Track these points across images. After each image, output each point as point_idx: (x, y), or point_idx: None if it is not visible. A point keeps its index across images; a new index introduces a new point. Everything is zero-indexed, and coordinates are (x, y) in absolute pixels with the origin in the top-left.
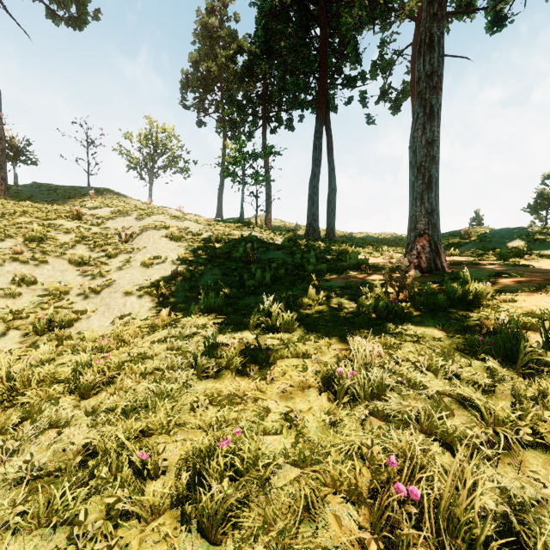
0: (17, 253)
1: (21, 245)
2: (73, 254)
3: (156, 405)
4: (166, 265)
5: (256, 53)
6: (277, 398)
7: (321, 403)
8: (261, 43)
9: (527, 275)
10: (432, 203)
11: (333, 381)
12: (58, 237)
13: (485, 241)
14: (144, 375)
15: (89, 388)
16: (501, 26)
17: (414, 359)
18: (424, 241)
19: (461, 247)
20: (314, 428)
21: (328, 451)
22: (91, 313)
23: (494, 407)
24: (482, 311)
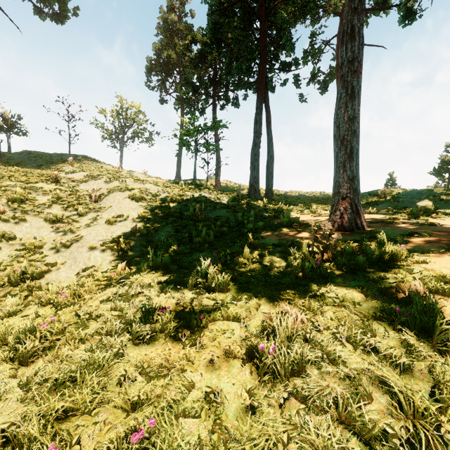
0: (0, 212)
1: (4, 205)
2: (48, 213)
3: (85, 377)
4: (127, 223)
5: (207, 43)
6: (203, 368)
7: (244, 376)
8: (211, 34)
9: (435, 234)
10: (353, 171)
11: (257, 350)
12: (38, 198)
13: (399, 200)
14: (83, 340)
15: (28, 355)
16: (412, 19)
17: (334, 329)
18: (347, 204)
19: (378, 205)
20: (233, 410)
21: (243, 445)
22: (60, 265)
23: (413, 396)
24: (397, 273)
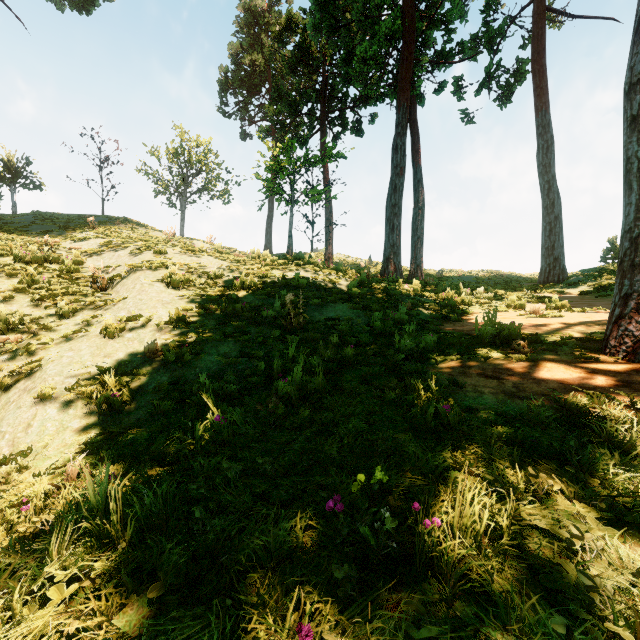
0: None
1: None
2: None
3: None
4: (145, 333)
5: (311, 21)
6: None
7: None
8: (318, 6)
9: None
10: None
11: None
12: None
13: None
14: None
15: None
16: None
17: None
18: None
19: None
20: None
21: None
22: None
23: None
24: None
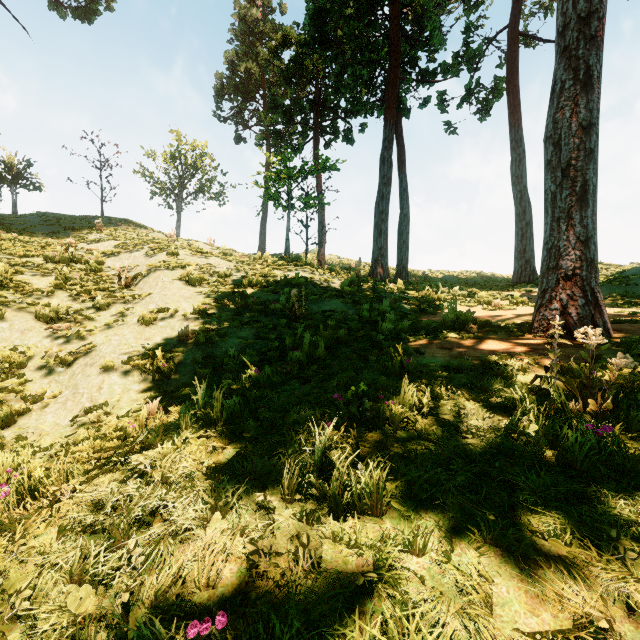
0: None
1: None
2: (44, 306)
3: None
4: (174, 322)
5: (306, 41)
6: None
7: None
8: (312, 27)
9: None
10: (588, 225)
11: None
12: (33, 281)
13: (627, 283)
14: None
15: None
16: None
17: None
18: (575, 288)
19: None
20: None
21: None
22: (48, 400)
23: None
24: None
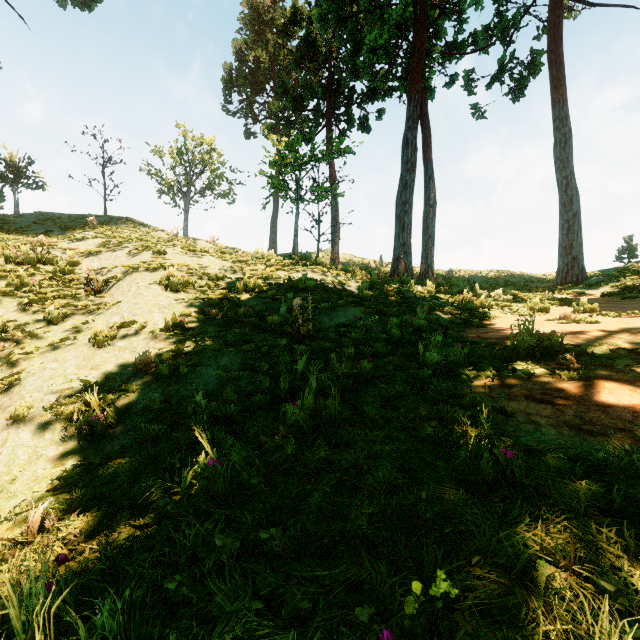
0: None
1: None
2: None
3: None
4: (138, 341)
5: (317, 11)
6: None
7: None
8: None
9: None
10: None
11: None
12: None
13: None
14: None
15: None
16: None
17: None
18: None
19: None
20: None
21: None
22: None
23: None
24: None
